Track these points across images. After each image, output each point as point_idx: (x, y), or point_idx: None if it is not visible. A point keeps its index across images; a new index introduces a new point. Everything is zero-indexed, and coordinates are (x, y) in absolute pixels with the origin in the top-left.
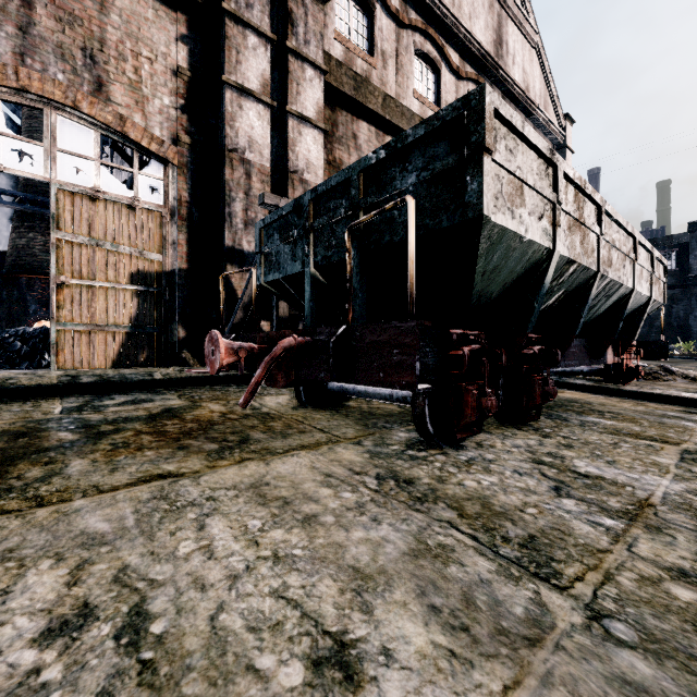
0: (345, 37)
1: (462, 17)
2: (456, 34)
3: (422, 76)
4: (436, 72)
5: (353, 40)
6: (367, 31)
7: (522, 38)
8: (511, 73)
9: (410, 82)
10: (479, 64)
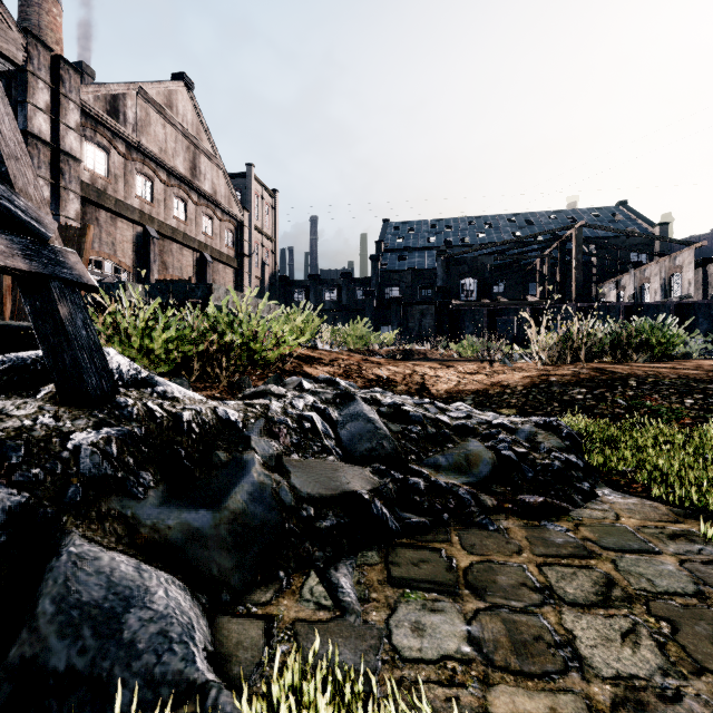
0: (92, 169)
1: (168, 157)
2: (164, 166)
3: (142, 185)
4: (151, 182)
5: (96, 168)
6: (105, 162)
7: (211, 164)
8: (203, 184)
9: (133, 190)
10: (181, 180)
